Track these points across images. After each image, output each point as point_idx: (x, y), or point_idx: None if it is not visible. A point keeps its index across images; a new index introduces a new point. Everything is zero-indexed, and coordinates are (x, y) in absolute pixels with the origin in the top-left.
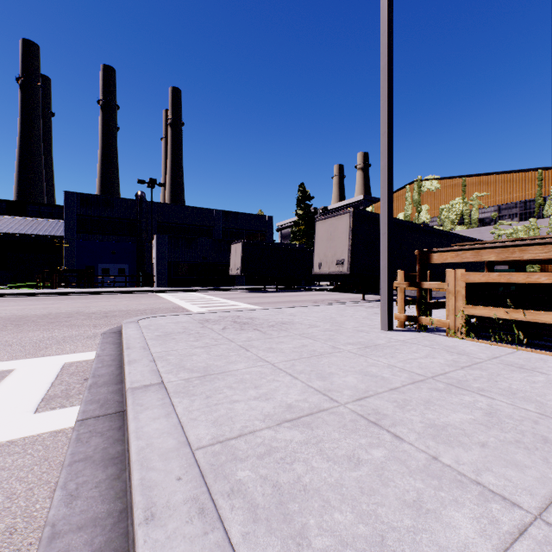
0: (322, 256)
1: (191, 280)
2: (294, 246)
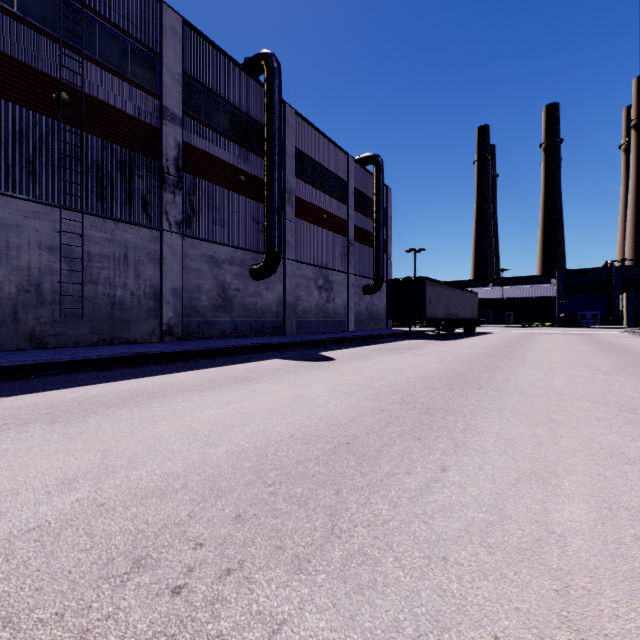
0: None
1: None
2: None
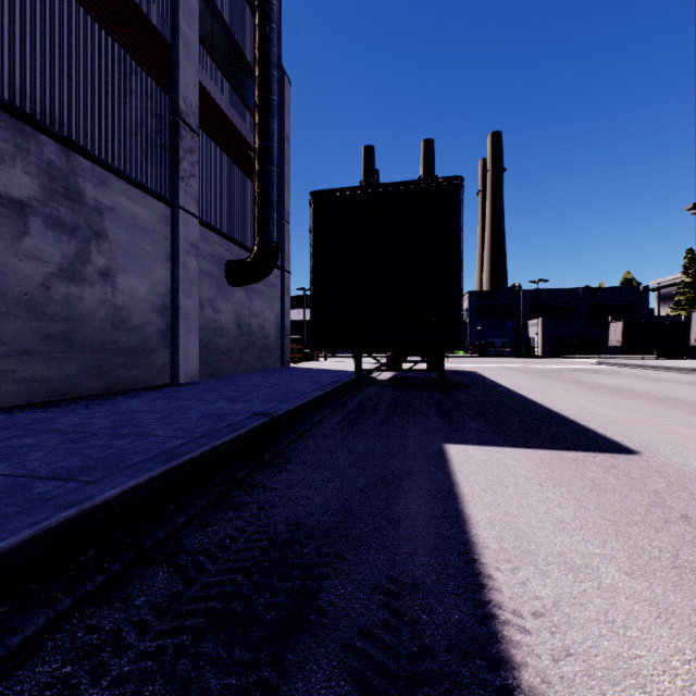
0: (695, 334)
1: (567, 350)
2: (677, 317)
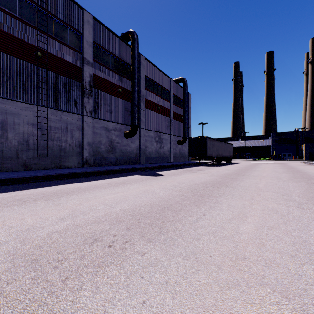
0: None
1: None
2: None
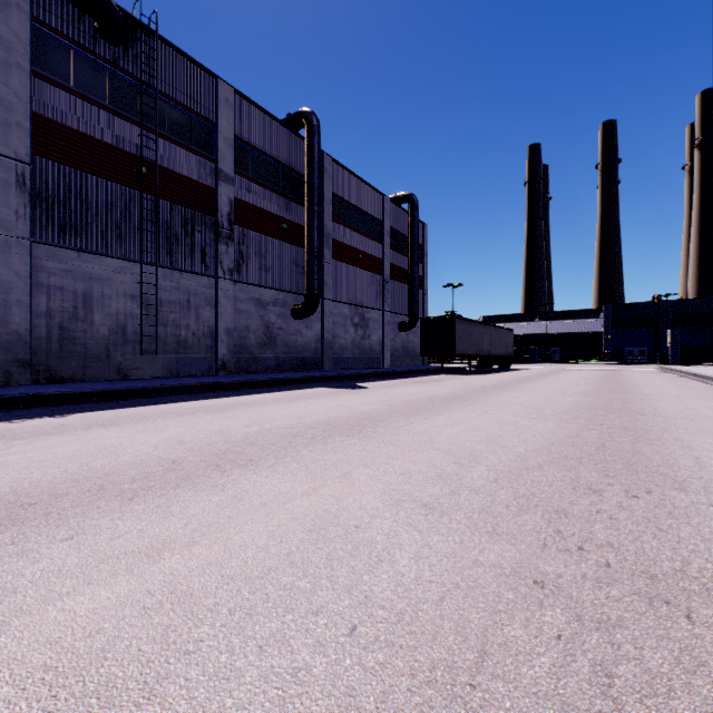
0: None
1: (700, 359)
2: None
